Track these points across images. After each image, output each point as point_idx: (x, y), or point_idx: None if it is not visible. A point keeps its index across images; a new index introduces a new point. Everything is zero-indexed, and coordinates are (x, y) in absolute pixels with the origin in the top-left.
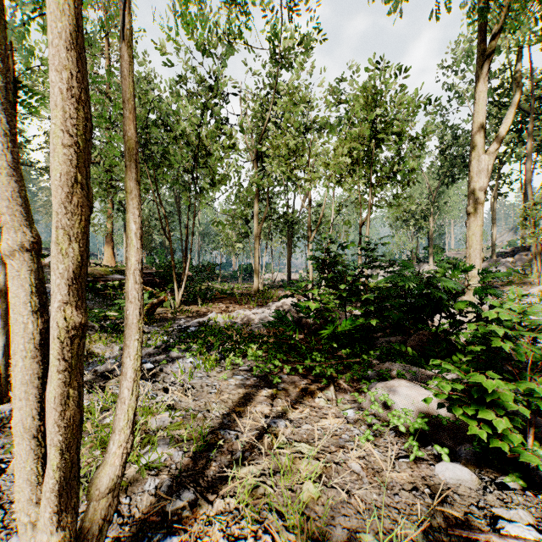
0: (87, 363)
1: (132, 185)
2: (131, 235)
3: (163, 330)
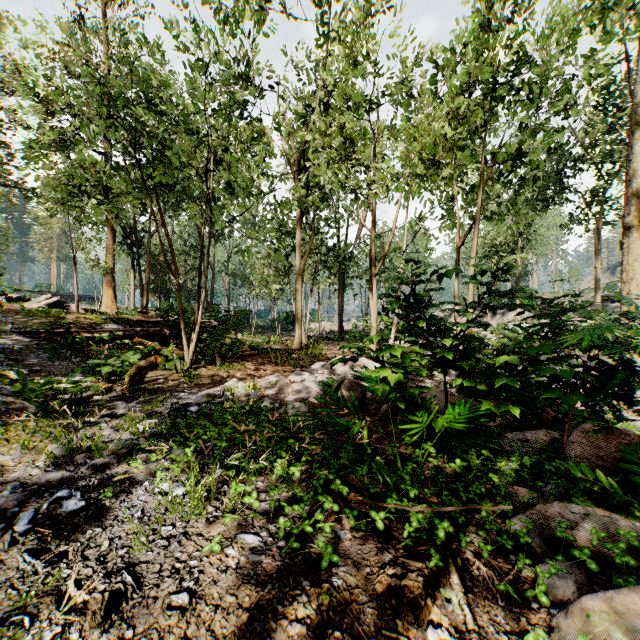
0: None
1: None
2: None
3: (147, 411)
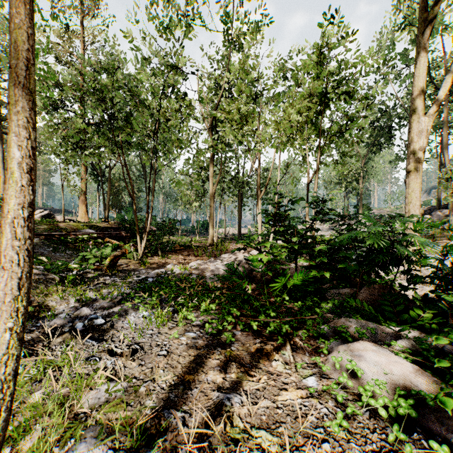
0: (38, 318)
1: (17, 90)
2: (11, 165)
3: (122, 281)
